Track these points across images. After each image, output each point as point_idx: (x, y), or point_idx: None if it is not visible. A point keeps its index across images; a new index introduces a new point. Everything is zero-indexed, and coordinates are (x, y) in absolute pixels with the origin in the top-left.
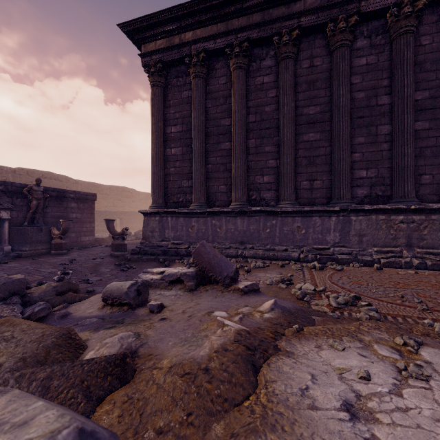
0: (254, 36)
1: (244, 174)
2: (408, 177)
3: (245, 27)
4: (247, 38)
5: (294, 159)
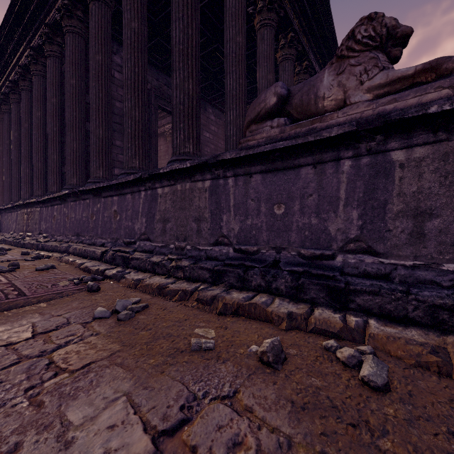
0: (5, 90)
1: (8, 184)
2: (34, 181)
3: (2, 85)
4: (1, 93)
5: (19, 172)
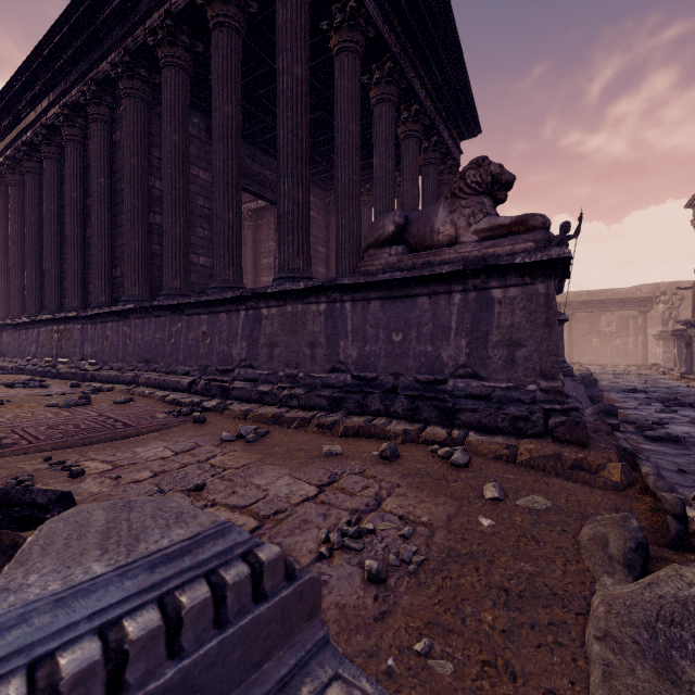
0: (13, 154)
1: (16, 288)
2: (67, 287)
3: (8, 146)
4: (6, 157)
5: (36, 272)
